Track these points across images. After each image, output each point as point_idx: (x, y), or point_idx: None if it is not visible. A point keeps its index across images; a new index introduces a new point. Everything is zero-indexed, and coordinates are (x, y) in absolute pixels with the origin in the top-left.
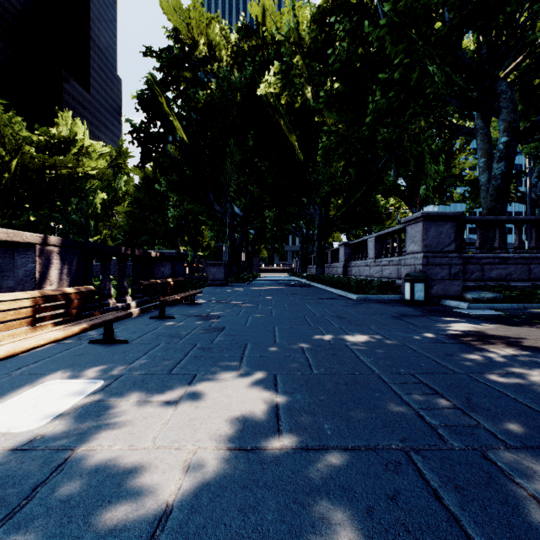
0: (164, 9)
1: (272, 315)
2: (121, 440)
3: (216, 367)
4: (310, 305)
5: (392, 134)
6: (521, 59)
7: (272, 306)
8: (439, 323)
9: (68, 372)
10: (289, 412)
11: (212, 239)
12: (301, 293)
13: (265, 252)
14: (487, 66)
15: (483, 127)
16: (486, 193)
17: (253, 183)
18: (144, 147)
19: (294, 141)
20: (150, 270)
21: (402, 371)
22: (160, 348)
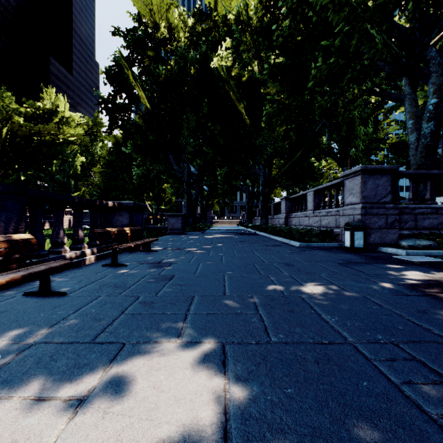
0: None
1: (222, 263)
2: None
3: (152, 331)
4: (257, 252)
5: (328, 101)
6: None
7: (222, 253)
8: (388, 271)
9: None
10: (244, 426)
11: (172, 194)
12: (249, 240)
13: (217, 206)
14: (417, 34)
15: (410, 93)
16: (415, 151)
17: (207, 146)
18: (113, 114)
19: (242, 108)
20: (108, 219)
21: (381, 338)
22: (98, 302)
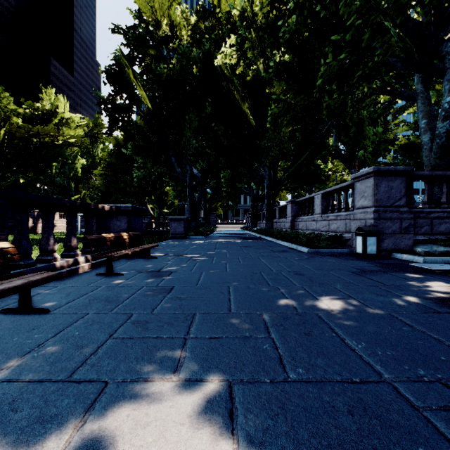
0: None
1: (227, 271)
2: None
3: (143, 363)
4: (264, 259)
5: (337, 100)
6: None
7: (226, 260)
8: (409, 281)
9: None
10: None
11: (174, 198)
12: (254, 245)
13: (221, 210)
14: (432, 29)
15: (423, 91)
16: (428, 152)
17: (210, 147)
18: (113, 115)
19: (247, 108)
20: (105, 224)
21: (424, 374)
22: (84, 321)
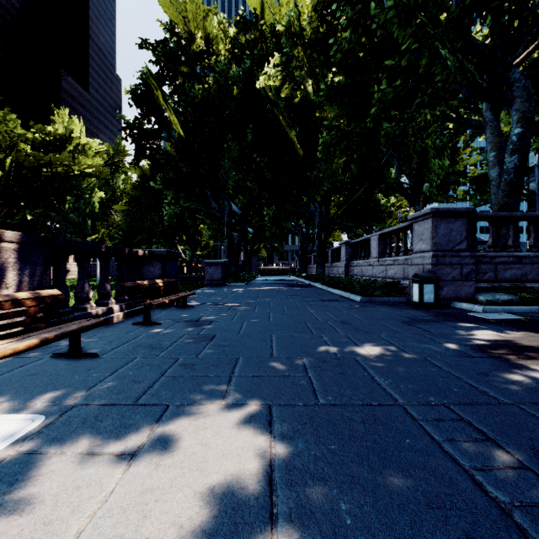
0: (161, 2)
1: (270, 321)
2: (25, 538)
3: (196, 393)
4: (311, 308)
5: (396, 128)
6: (533, 48)
7: (270, 309)
8: (457, 330)
9: (6, 402)
10: (288, 475)
11: (210, 238)
12: (301, 294)
13: (264, 252)
14: (499, 53)
15: (492, 120)
16: (497, 189)
17: (252, 180)
18: (139, 143)
19: (294, 136)
20: (138, 270)
21: (432, 400)
22: (134, 364)
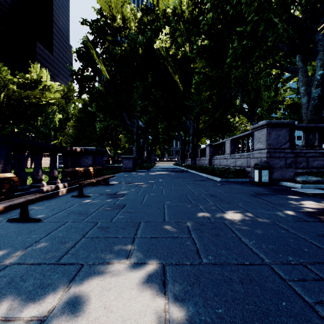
0: None
1: (163, 194)
2: None
3: (106, 253)
4: (189, 186)
5: (241, 73)
6: None
7: (162, 186)
8: (289, 201)
9: None
10: None
11: (125, 142)
12: (182, 176)
13: (159, 151)
14: (308, 23)
15: (302, 67)
16: (306, 110)
17: (151, 106)
18: (81, 83)
19: (177, 78)
20: (77, 161)
21: (291, 260)
22: (65, 227)
